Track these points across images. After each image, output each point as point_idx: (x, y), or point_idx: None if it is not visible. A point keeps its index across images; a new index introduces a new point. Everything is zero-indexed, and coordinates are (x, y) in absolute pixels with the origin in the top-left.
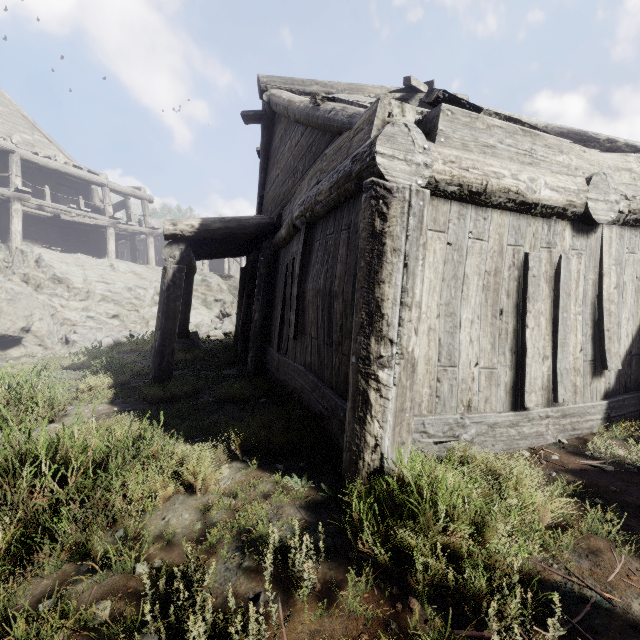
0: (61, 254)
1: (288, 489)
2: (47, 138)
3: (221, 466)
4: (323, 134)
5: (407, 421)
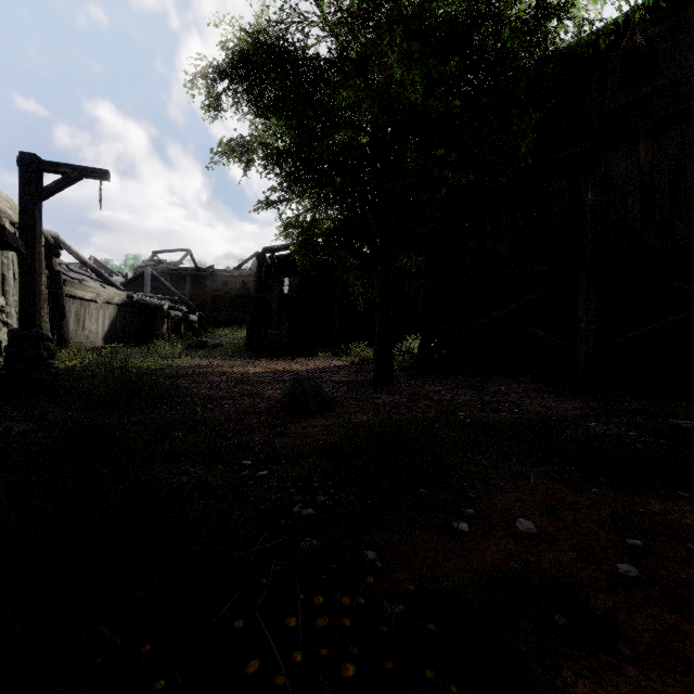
0: None
1: None
2: None
3: None
4: None
5: None
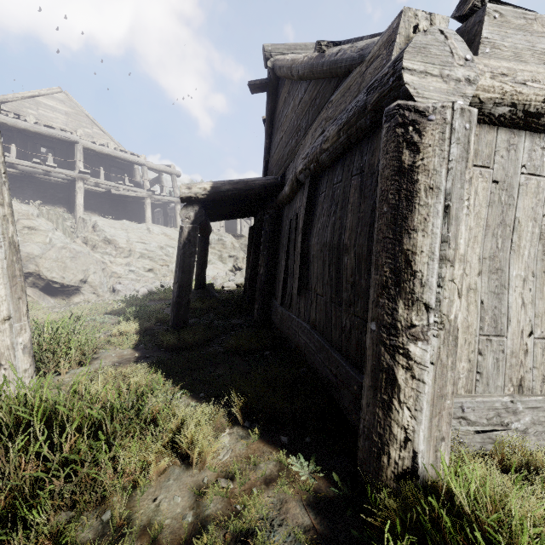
0: (111, 221)
1: (293, 474)
2: (102, 130)
3: (220, 436)
4: (328, 82)
5: (448, 410)
